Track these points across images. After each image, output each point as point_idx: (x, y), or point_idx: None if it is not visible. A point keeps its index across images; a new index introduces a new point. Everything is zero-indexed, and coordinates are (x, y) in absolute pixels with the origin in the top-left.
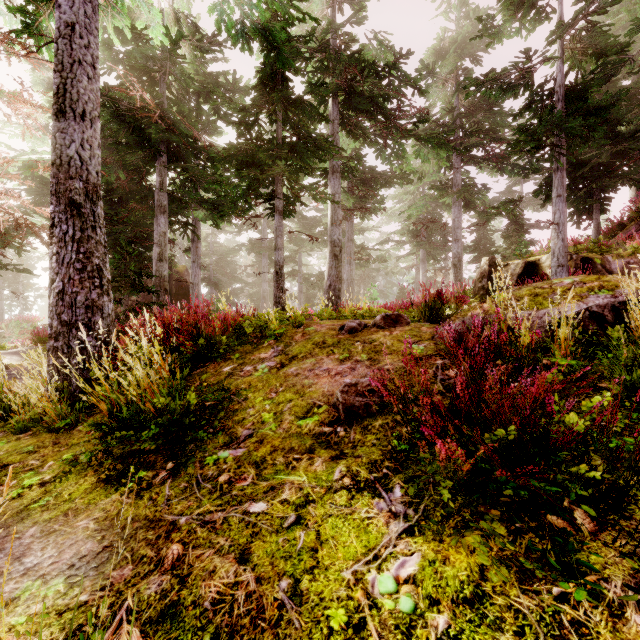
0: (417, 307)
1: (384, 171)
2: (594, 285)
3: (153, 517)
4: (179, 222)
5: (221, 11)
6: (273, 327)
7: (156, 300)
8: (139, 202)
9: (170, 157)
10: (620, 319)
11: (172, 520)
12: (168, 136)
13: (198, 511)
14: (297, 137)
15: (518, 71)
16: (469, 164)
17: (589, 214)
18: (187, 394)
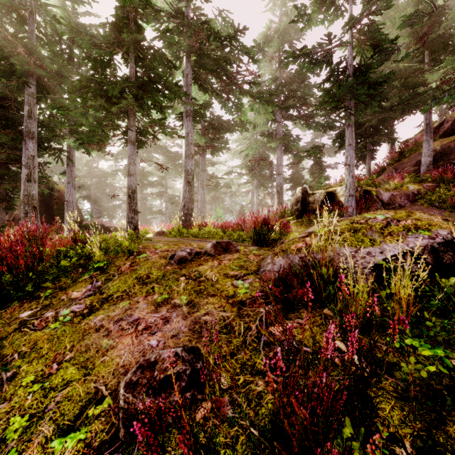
0: (247, 232)
1: (228, 120)
2: (408, 223)
3: None
4: (51, 148)
5: None
6: (98, 257)
7: (24, 216)
8: (7, 127)
9: (41, 90)
10: (439, 261)
11: None
12: (34, 69)
13: None
14: (149, 78)
15: (322, 50)
16: (288, 120)
17: (364, 160)
18: None
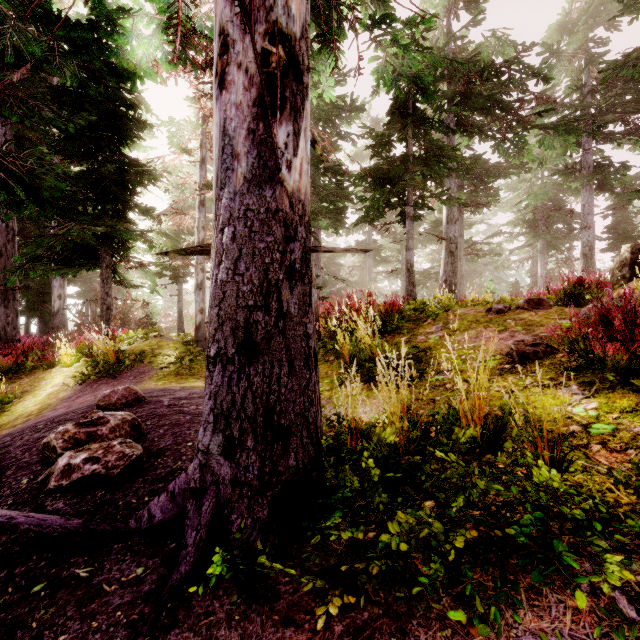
0: (555, 293)
1: (498, 162)
2: None
3: (416, 398)
4: None
5: (381, 71)
6: (430, 310)
7: None
8: None
9: None
10: None
11: (430, 398)
12: None
13: (444, 395)
14: (425, 150)
15: None
16: (603, 143)
17: None
18: (399, 346)
